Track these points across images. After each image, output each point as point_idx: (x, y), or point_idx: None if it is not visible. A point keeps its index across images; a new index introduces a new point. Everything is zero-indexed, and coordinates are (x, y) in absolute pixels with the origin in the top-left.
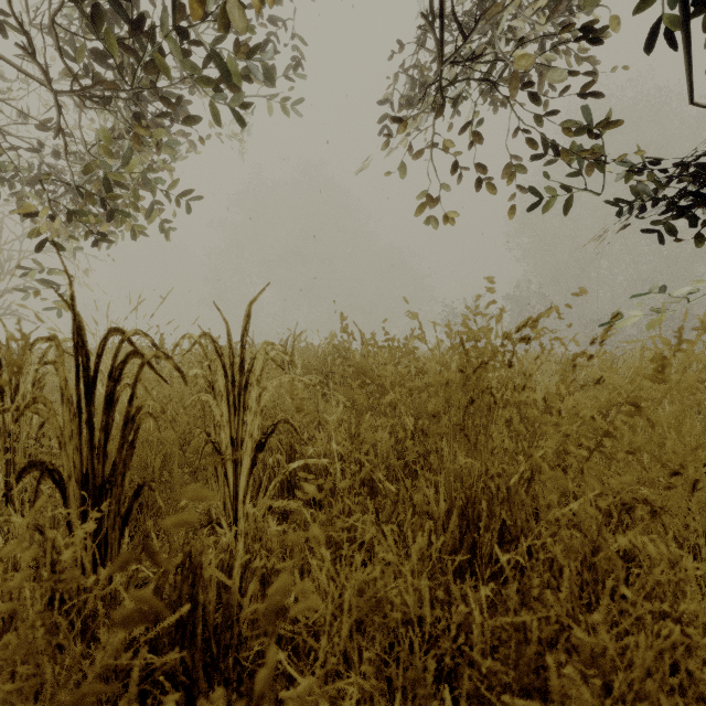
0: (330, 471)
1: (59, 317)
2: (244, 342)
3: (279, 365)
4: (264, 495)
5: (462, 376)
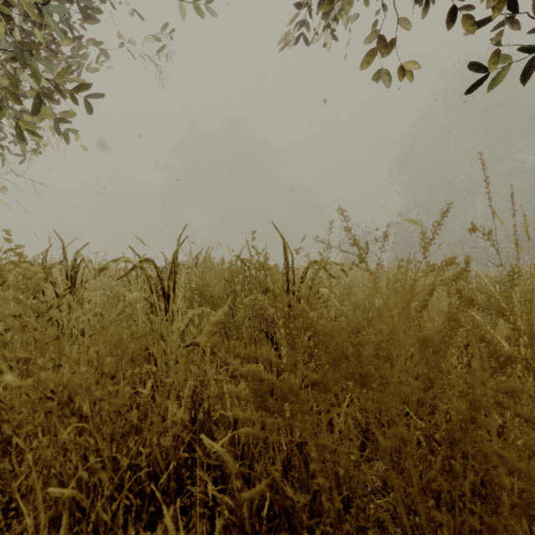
0: None
1: None
2: None
3: None
4: None
5: None
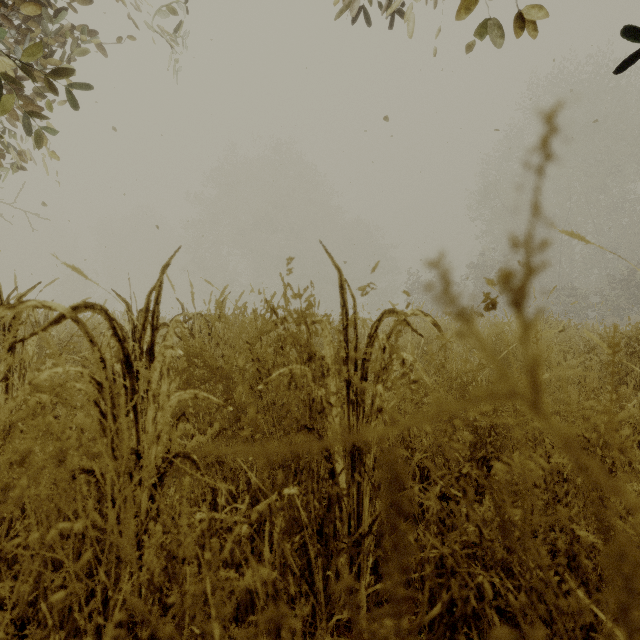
0: None
1: None
2: None
3: None
4: None
5: None
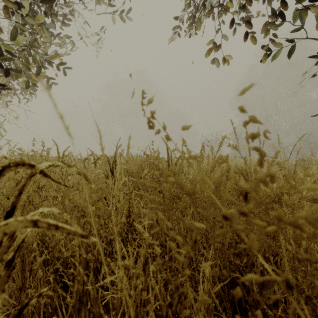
0: None
1: None
2: None
3: (57, 182)
4: None
5: None
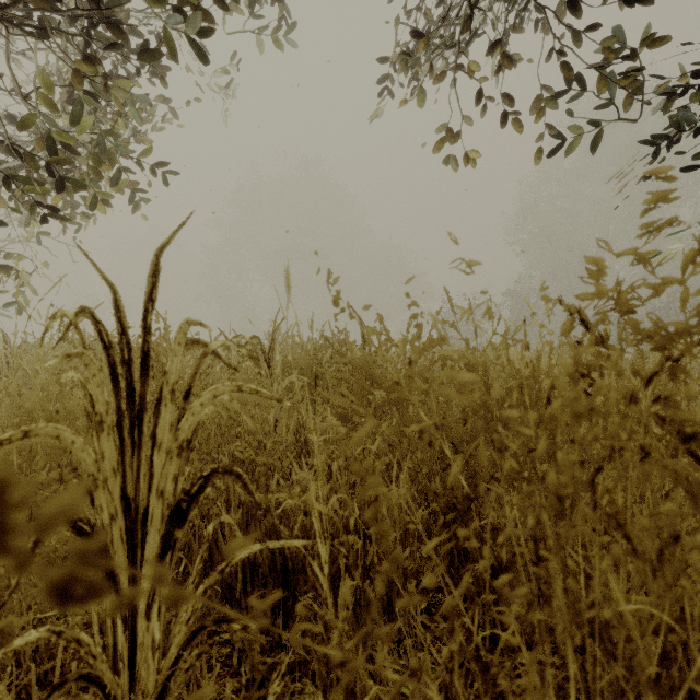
0: (312, 536)
1: (21, 308)
2: (148, 322)
3: (227, 364)
4: (210, 567)
5: (623, 395)
